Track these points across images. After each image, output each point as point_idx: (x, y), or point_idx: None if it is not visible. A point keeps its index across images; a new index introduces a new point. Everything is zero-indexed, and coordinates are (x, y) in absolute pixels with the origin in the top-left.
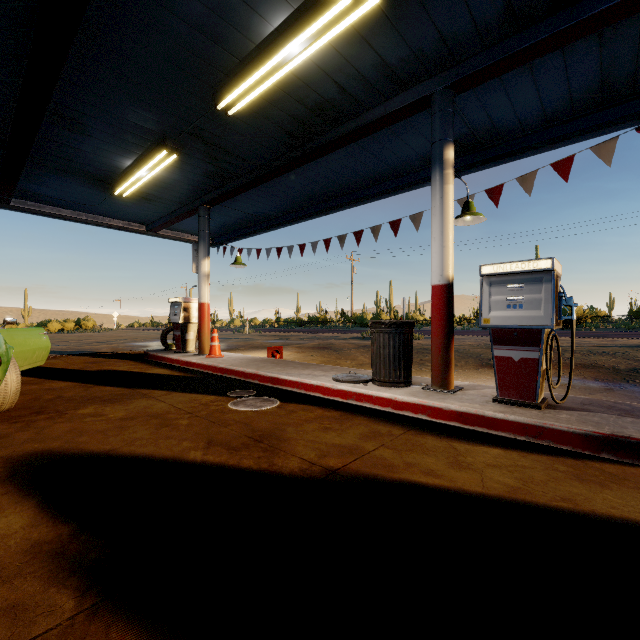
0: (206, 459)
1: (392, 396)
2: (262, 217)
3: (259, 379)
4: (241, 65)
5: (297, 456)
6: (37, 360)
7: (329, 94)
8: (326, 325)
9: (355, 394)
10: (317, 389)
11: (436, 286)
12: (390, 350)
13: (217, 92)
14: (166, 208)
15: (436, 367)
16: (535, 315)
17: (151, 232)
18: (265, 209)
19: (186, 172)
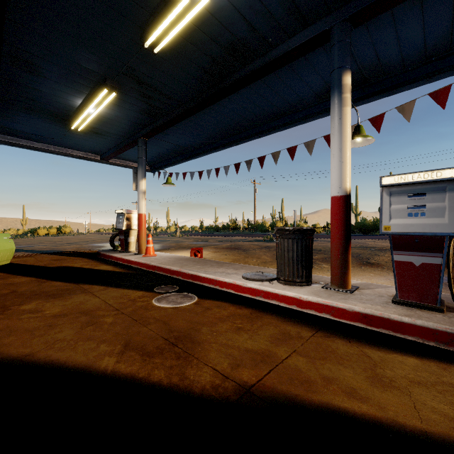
0: (117, 369)
1: (297, 295)
2: (187, 148)
3: (182, 276)
4: (163, 3)
5: (210, 365)
6: (2, 260)
7: (240, 32)
8: (236, 231)
9: (263, 292)
10: (230, 286)
11: (335, 197)
12: (293, 253)
13: (144, 31)
14: (113, 141)
15: (335, 269)
16: (439, 222)
17: (104, 160)
18: (189, 141)
19: (125, 110)
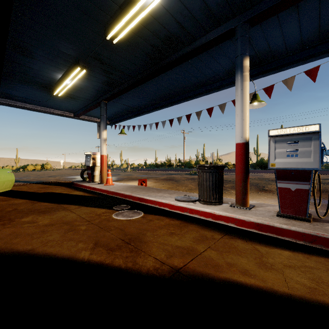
0: (91, 258)
1: (212, 211)
2: (136, 108)
3: (132, 198)
4: (120, 10)
5: (152, 256)
6: (6, 187)
7: (173, 29)
8: (170, 167)
9: (189, 209)
10: (166, 205)
11: (238, 144)
12: (210, 182)
13: (106, 29)
14: (83, 103)
15: (238, 193)
16: (307, 161)
17: (76, 117)
18: (137, 103)
19: (92, 81)
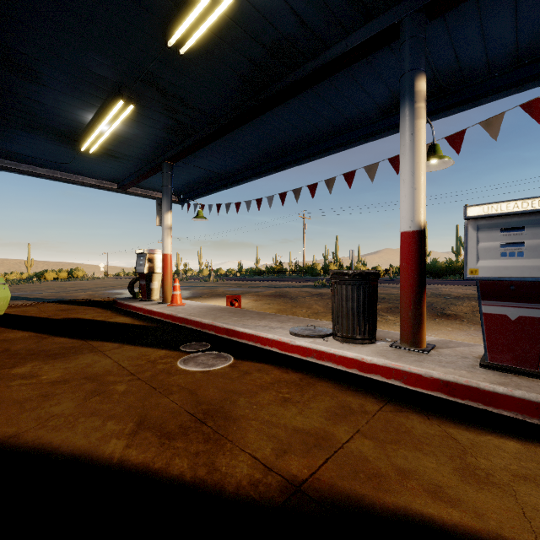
0: (126, 456)
1: (358, 356)
2: (222, 174)
3: (215, 330)
4: None
5: (247, 452)
6: None
7: (287, 28)
8: (281, 274)
9: (315, 351)
10: (274, 344)
11: (406, 233)
12: (354, 303)
13: (167, 27)
14: (133, 166)
15: (406, 323)
16: None
17: (122, 190)
18: (225, 166)
19: (147, 127)
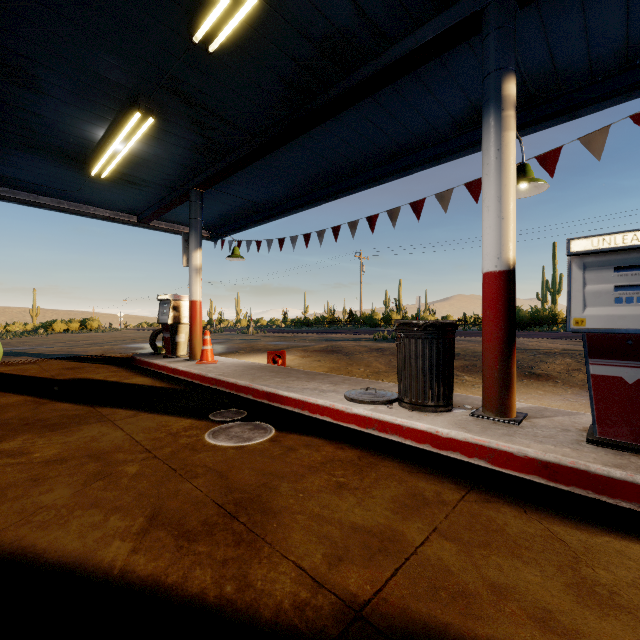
0: (131, 566)
1: (432, 428)
2: (263, 204)
3: (253, 394)
4: None
5: (291, 559)
6: None
7: (341, 19)
8: (334, 325)
9: (377, 422)
10: (325, 411)
11: (491, 273)
12: (425, 362)
13: (192, 17)
14: (155, 194)
15: (491, 386)
16: None
17: (142, 223)
18: (266, 194)
19: (170, 145)
